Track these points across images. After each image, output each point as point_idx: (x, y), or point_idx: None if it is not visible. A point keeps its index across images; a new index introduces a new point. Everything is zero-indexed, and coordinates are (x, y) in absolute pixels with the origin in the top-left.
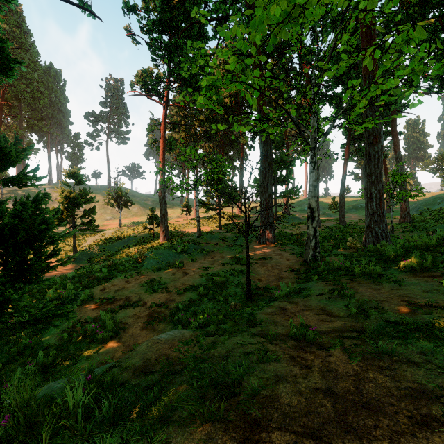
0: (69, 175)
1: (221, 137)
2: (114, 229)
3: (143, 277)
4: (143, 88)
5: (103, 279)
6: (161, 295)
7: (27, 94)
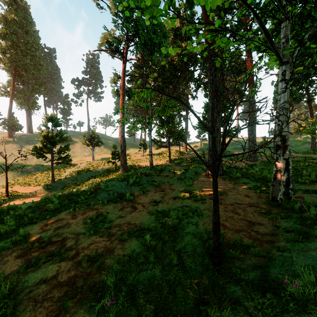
0: (48, 119)
1: (170, 90)
2: (86, 162)
3: (91, 210)
4: (108, 48)
5: (52, 211)
6: (101, 240)
7: (31, 66)
